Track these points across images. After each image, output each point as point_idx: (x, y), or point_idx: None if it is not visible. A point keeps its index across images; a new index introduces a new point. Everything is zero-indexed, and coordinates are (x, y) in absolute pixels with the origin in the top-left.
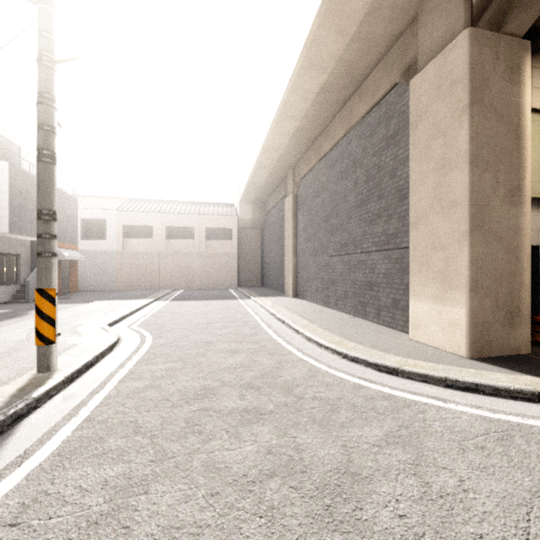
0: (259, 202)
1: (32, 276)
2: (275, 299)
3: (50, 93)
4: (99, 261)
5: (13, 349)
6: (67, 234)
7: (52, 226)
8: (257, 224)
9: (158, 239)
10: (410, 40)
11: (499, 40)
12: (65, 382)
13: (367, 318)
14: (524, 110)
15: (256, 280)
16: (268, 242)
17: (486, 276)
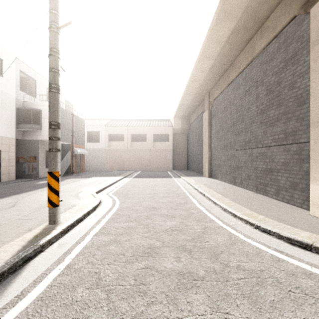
0: (185, 117)
1: (62, 163)
2: (196, 178)
3: (55, 48)
4: (95, 154)
5: (42, 206)
6: (79, 140)
7: (57, 132)
8: (184, 131)
9: (126, 141)
10: None
11: None
12: (62, 233)
13: (267, 195)
14: None
15: (184, 166)
16: (191, 142)
17: None
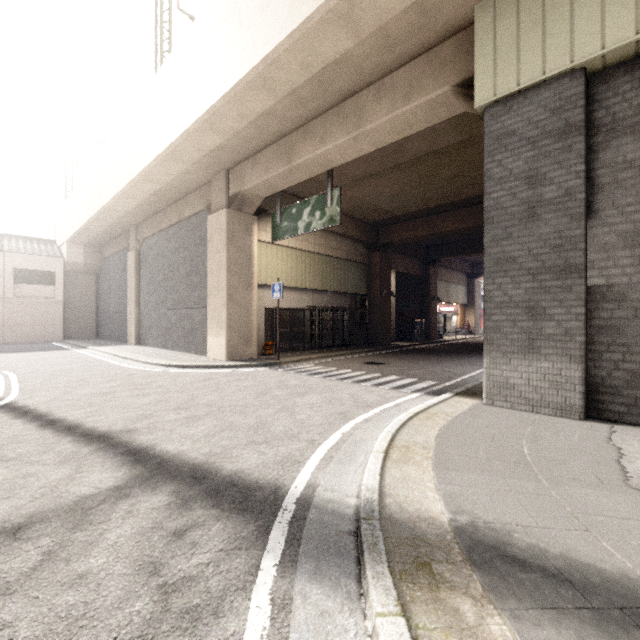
0: (94, 245)
1: None
2: (117, 347)
3: None
4: None
5: None
6: None
7: None
8: (91, 269)
9: None
10: (209, 191)
11: (241, 216)
12: None
13: (191, 352)
14: (253, 248)
15: (90, 331)
16: (106, 290)
17: (235, 323)
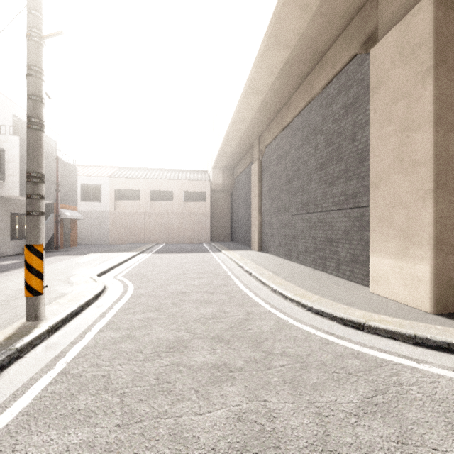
0: (229, 168)
1: None
2: (243, 253)
3: (38, 66)
4: (95, 219)
5: (12, 297)
6: (69, 197)
7: (40, 187)
8: (227, 188)
9: (143, 201)
10: (370, 12)
11: None
12: (49, 331)
13: (327, 271)
14: None
15: (226, 236)
16: (237, 203)
17: (450, 233)
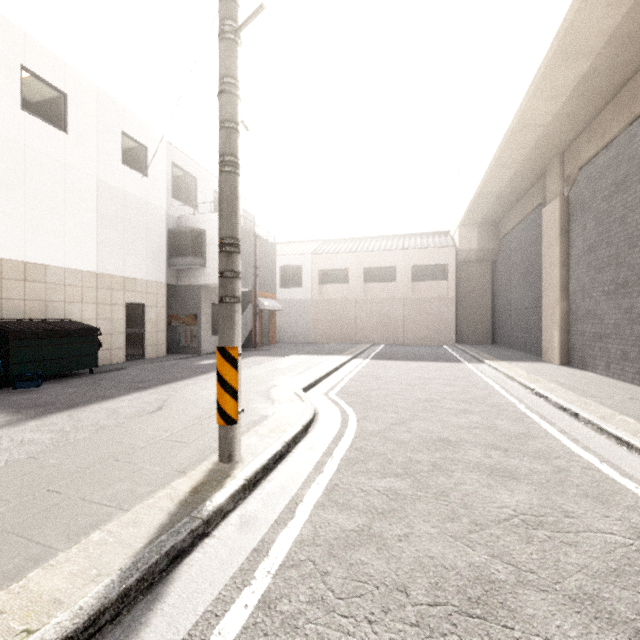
0: (489, 222)
1: None
2: (529, 367)
3: (232, 75)
4: (295, 310)
5: (207, 414)
6: (267, 283)
7: (234, 260)
8: (486, 255)
9: (354, 283)
10: None
11: None
12: (246, 487)
13: None
14: None
15: (484, 335)
16: (505, 279)
17: None
